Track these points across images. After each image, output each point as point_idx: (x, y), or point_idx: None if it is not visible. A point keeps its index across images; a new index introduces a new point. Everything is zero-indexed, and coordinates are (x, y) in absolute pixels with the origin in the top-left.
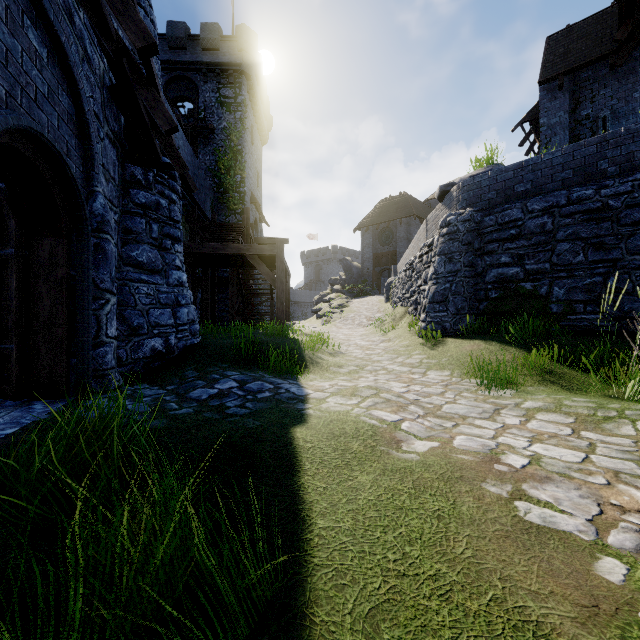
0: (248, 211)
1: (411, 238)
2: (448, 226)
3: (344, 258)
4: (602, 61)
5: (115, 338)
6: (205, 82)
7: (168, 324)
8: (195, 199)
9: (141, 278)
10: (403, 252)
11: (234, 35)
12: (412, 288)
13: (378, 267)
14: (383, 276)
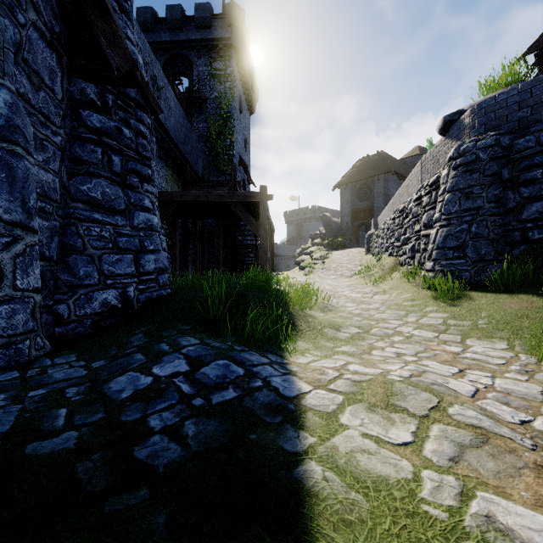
0: (235, 168)
1: (389, 193)
2: (463, 156)
3: (324, 214)
4: None
5: (37, 291)
6: (199, 57)
7: (127, 273)
8: (187, 159)
9: (93, 217)
10: (381, 207)
11: (224, 12)
12: (405, 235)
13: (356, 222)
14: (360, 230)
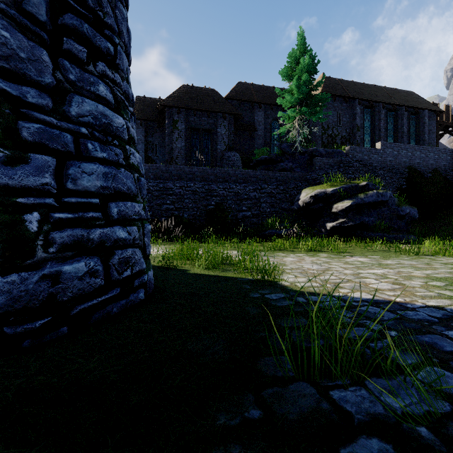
0: None
1: None
2: None
3: None
4: (155, 121)
5: None
6: None
7: None
8: None
9: None
10: None
11: None
12: None
13: None
14: None
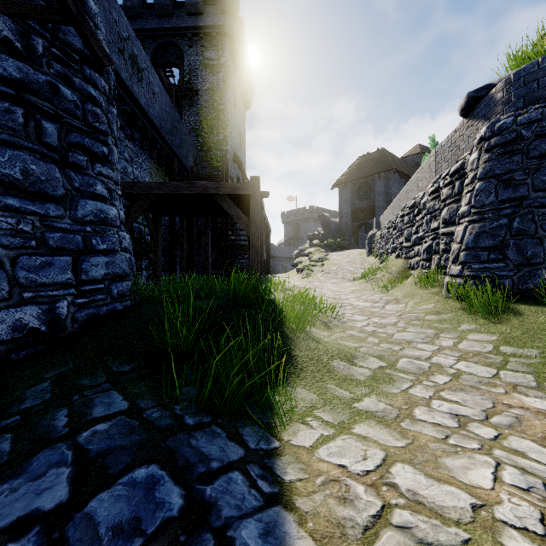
0: (227, 162)
1: (390, 192)
2: (499, 134)
3: (322, 214)
4: None
5: None
6: (190, 46)
7: (58, 281)
8: (175, 152)
9: (5, 203)
10: (382, 206)
11: None
12: (417, 234)
13: (356, 222)
14: (360, 231)
